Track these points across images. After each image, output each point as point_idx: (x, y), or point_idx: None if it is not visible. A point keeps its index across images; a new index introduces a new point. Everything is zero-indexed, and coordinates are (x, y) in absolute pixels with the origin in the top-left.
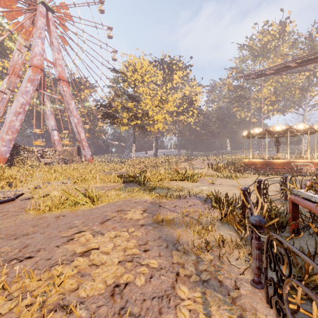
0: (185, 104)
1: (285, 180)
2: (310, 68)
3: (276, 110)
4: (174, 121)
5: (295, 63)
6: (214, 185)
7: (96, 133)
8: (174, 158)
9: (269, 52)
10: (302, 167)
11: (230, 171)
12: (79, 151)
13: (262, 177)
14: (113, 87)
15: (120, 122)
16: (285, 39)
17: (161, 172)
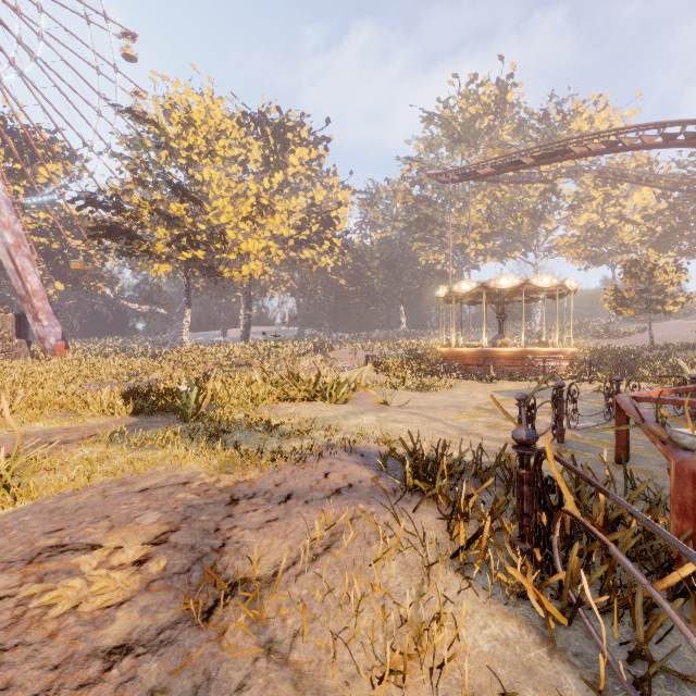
0: (314, 223)
1: (559, 393)
2: (548, 177)
3: (489, 253)
4: (289, 261)
5: (531, 157)
6: (390, 408)
7: (83, 280)
8: (289, 345)
9: (478, 137)
10: (548, 362)
11: (416, 372)
12: (22, 325)
13: (482, 384)
14: (128, 159)
15: (148, 251)
16: (507, 116)
17: (253, 380)
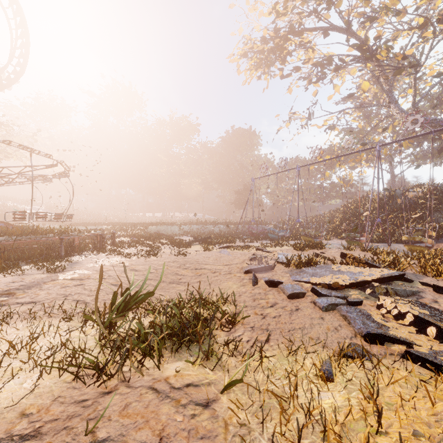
0: None
1: None
2: None
3: None
4: None
5: None
6: None
7: None
8: None
9: None
10: None
11: None
12: None
13: None
14: None
15: None
16: None
17: None
